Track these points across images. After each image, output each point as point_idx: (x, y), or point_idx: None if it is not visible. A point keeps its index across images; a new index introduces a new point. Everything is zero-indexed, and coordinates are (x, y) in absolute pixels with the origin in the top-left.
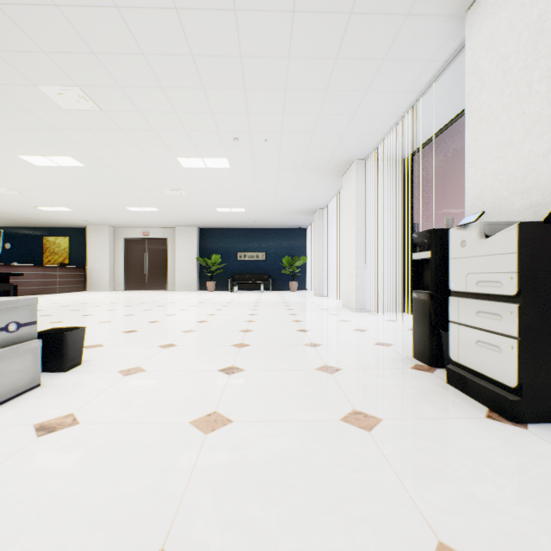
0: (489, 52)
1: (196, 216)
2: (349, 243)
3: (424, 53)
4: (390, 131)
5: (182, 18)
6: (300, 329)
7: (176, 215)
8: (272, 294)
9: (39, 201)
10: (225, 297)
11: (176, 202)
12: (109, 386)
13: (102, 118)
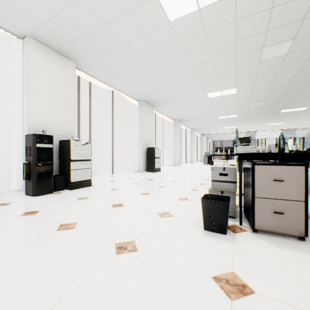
0: (44, 71)
1: None
2: None
3: (2, 16)
4: None
5: None
6: None
7: None
8: None
9: None
10: None
11: None
12: (174, 207)
13: None
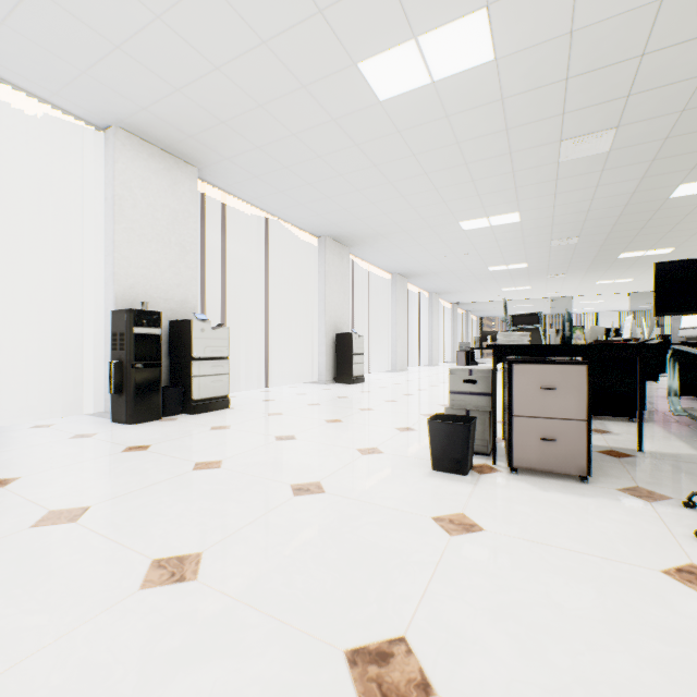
0: (143, 189)
1: None
2: None
3: (74, 95)
4: None
5: (310, 1)
6: None
7: None
8: None
9: None
10: None
11: None
12: (387, 441)
13: None
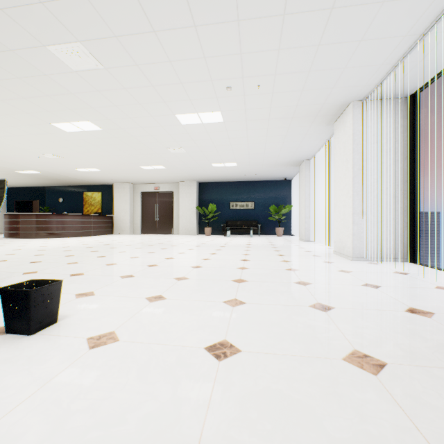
0: None
1: (195, 172)
2: (344, 189)
3: None
4: (401, 58)
5: None
6: (299, 281)
7: (179, 172)
8: (260, 238)
9: (76, 164)
10: (219, 241)
11: (178, 160)
12: (61, 371)
13: (107, 77)
